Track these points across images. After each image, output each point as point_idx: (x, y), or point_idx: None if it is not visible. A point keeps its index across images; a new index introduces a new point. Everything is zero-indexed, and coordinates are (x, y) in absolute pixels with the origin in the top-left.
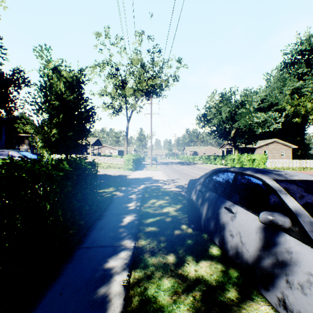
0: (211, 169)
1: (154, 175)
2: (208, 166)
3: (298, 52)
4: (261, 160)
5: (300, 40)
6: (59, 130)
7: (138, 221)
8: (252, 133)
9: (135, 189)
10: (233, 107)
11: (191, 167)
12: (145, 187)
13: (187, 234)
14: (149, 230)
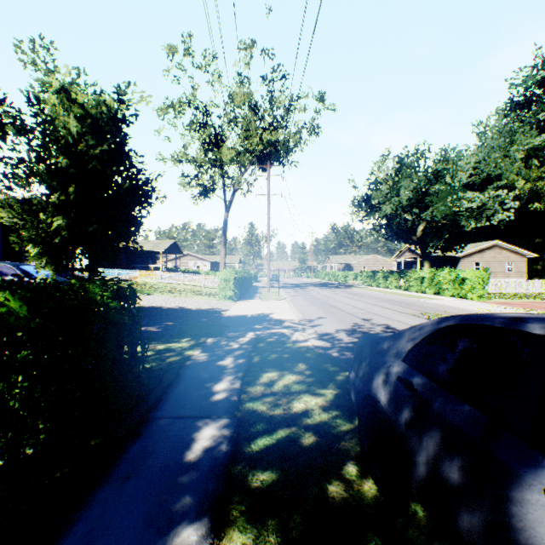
0: (380, 297)
1: (274, 309)
2: (374, 290)
3: (537, 81)
4: (478, 280)
5: (542, 60)
6: (69, 220)
7: (231, 446)
8: (458, 229)
9: (234, 342)
10: (422, 182)
11: (342, 292)
12: (256, 337)
13: (365, 502)
14: (257, 484)
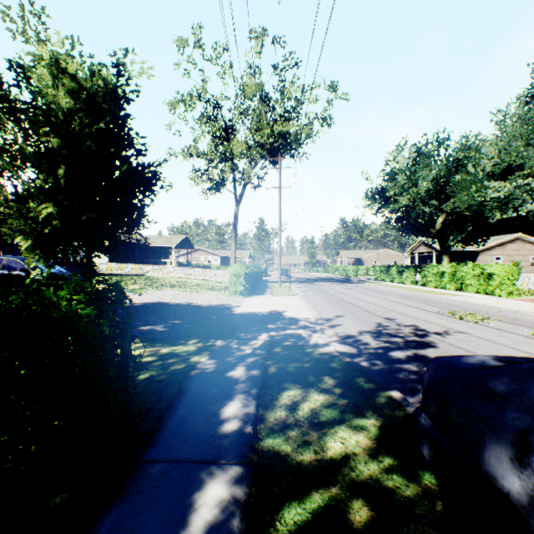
0: (397, 293)
1: (286, 306)
2: (389, 285)
3: None
4: (507, 275)
5: None
6: (60, 208)
7: (245, 523)
8: (481, 221)
9: (246, 345)
10: (442, 171)
11: (356, 287)
12: (270, 340)
13: None
14: None
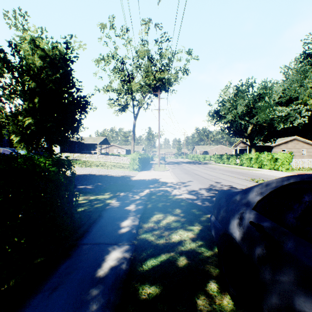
0: (225, 169)
1: (161, 176)
2: (221, 165)
3: None
4: (286, 159)
5: None
6: (35, 120)
7: (128, 265)
8: (272, 129)
9: (137, 195)
10: (250, 101)
11: (202, 166)
12: (150, 192)
13: None
14: (144, 297)
